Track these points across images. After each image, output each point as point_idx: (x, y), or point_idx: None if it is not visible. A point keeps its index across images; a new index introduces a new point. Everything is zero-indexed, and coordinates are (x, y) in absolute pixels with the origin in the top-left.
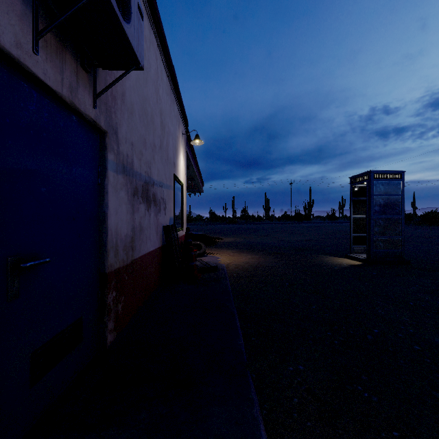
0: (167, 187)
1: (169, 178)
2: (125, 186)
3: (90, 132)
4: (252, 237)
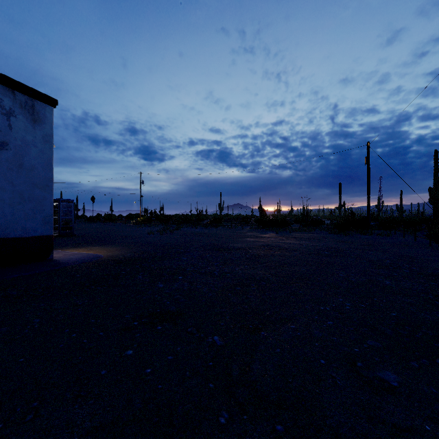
0: None
1: None
2: None
3: None
4: None
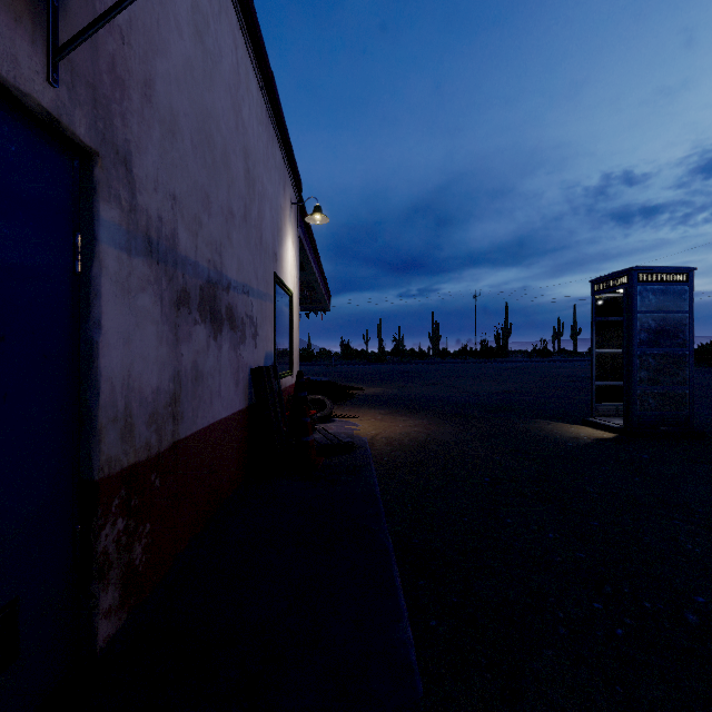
0: (259, 296)
1: (265, 279)
2: (153, 285)
3: (45, 147)
4: (412, 386)
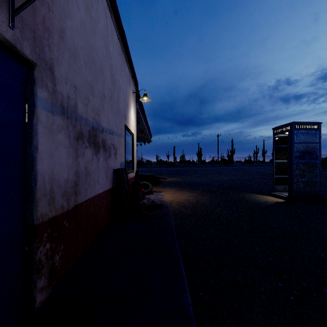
0: (117, 135)
1: (120, 127)
2: (65, 129)
3: (8, 59)
4: (189, 177)
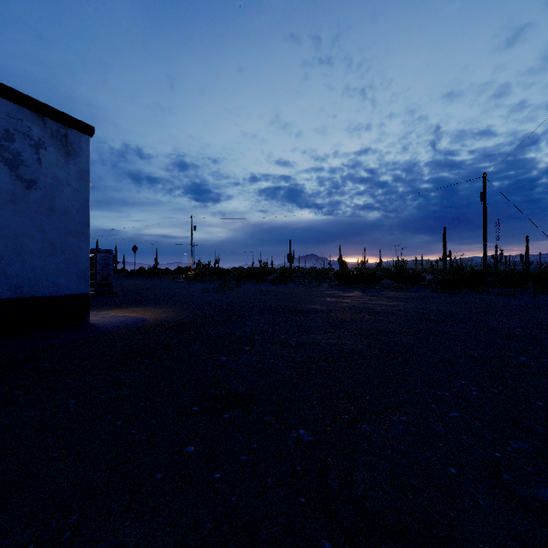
0: None
1: None
2: None
3: None
4: None
